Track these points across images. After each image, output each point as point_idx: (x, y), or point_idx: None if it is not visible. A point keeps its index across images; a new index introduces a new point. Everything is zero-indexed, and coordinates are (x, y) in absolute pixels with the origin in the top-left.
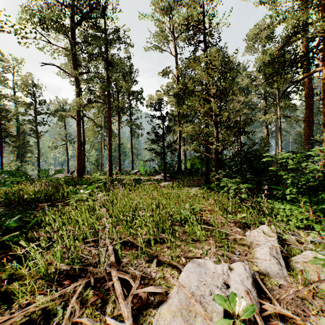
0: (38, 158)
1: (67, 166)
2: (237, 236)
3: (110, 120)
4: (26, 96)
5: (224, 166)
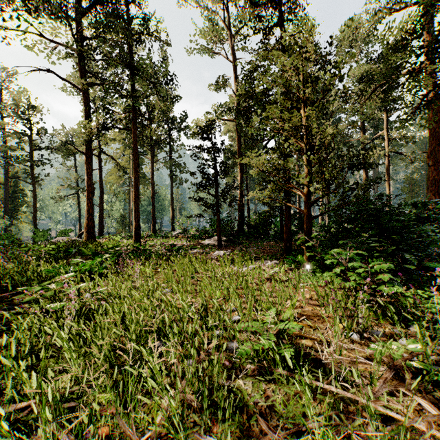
0: (34, 214)
1: (79, 225)
2: None
3: (137, 156)
4: (15, 121)
5: None
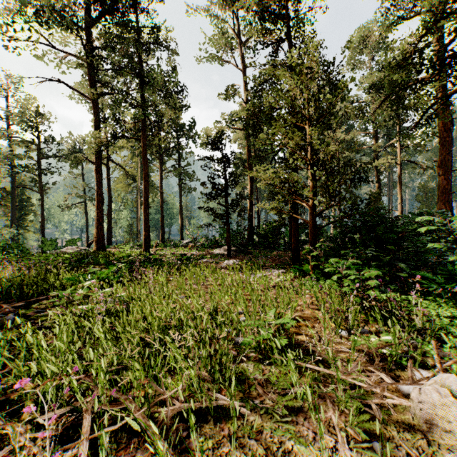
0: (42, 223)
1: (87, 235)
2: (388, 399)
3: (146, 165)
4: (23, 130)
5: (319, 234)
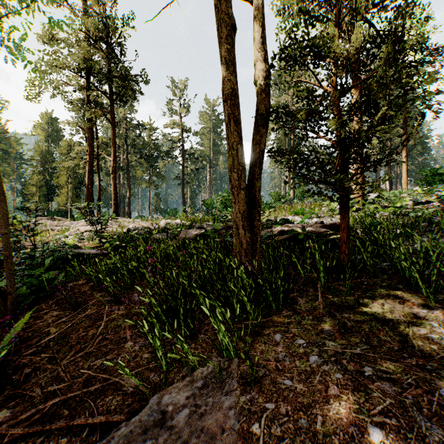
0: None
1: None
2: None
3: None
4: None
5: None
